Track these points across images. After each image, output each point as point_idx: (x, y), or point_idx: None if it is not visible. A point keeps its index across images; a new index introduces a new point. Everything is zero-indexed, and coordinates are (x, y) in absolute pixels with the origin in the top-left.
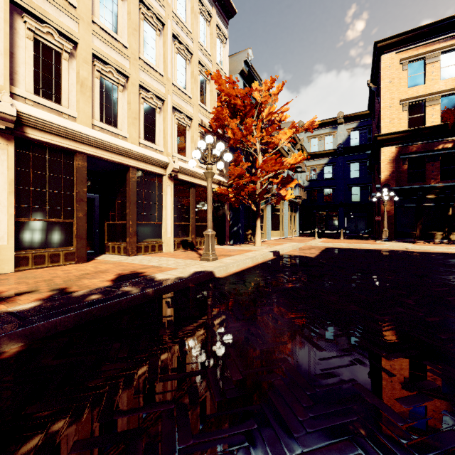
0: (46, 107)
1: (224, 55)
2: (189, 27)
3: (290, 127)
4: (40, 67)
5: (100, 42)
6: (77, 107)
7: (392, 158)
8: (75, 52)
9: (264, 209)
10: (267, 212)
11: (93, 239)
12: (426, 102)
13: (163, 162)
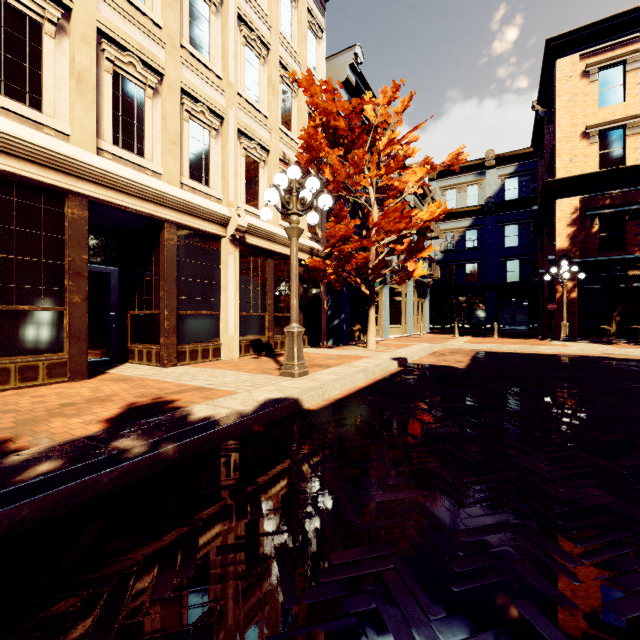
0: (13, 114)
1: (319, 57)
2: (264, 7)
3: (421, 165)
4: (0, 43)
5: (113, 12)
6: (70, 118)
7: (574, 216)
8: (67, 24)
9: (379, 292)
10: (384, 297)
11: (108, 340)
12: (626, 129)
13: (222, 216)
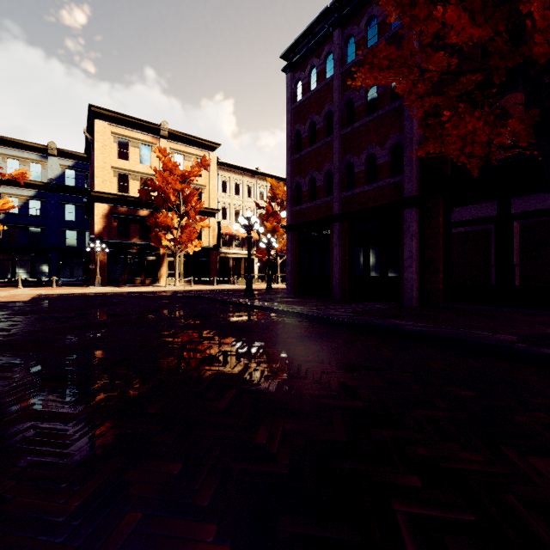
0: None
1: None
2: None
3: None
4: None
5: None
6: None
7: (105, 215)
8: None
9: None
10: None
11: None
12: (131, 176)
13: None
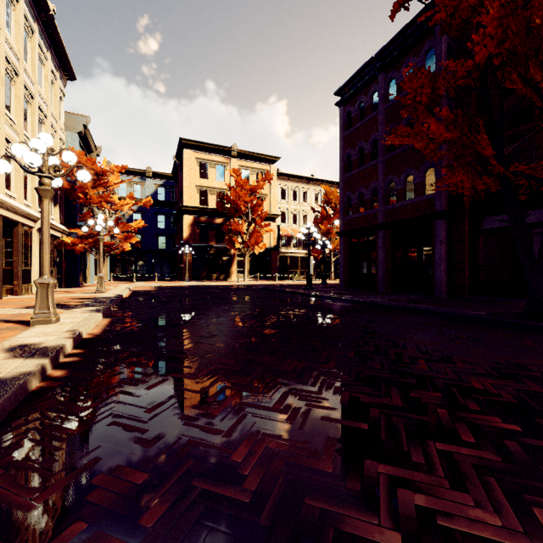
0: None
1: (61, 111)
2: (43, 92)
3: (129, 196)
4: None
5: (7, 126)
6: None
7: (191, 224)
8: None
9: (89, 254)
10: (91, 257)
11: None
12: (209, 192)
13: (38, 218)
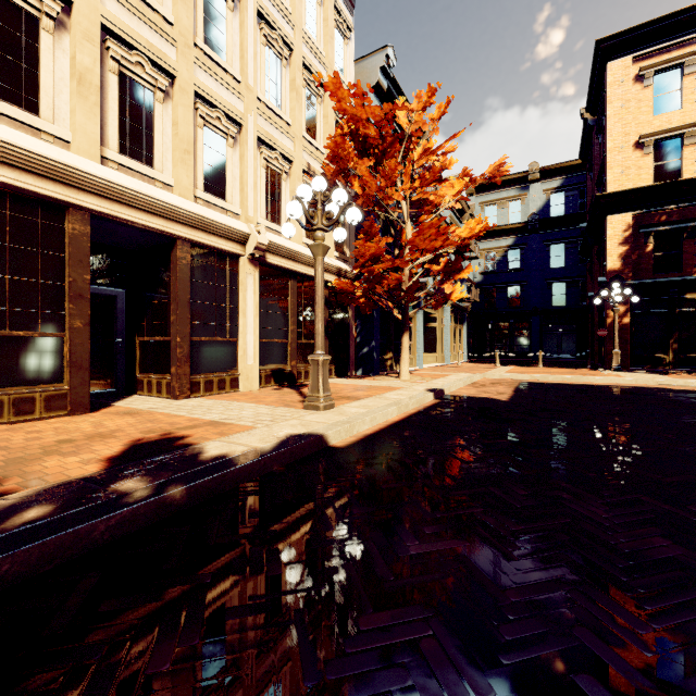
0: (6, 118)
1: (347, 59)
2: (287, 3)
3: (459, 177)
4: None
5: (118, 6)
6: (71, 123)
7: (627, 233)
8: (67, 19)
9: (413, 318)
10: (418, 322)
11: (114, 369)
12: (684, 139)
13: (240, 232)
